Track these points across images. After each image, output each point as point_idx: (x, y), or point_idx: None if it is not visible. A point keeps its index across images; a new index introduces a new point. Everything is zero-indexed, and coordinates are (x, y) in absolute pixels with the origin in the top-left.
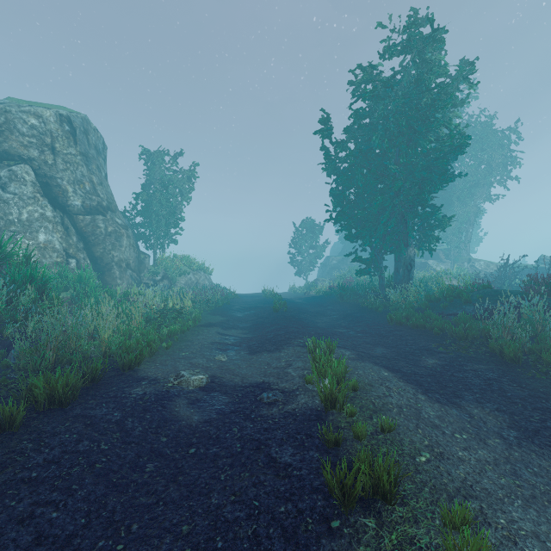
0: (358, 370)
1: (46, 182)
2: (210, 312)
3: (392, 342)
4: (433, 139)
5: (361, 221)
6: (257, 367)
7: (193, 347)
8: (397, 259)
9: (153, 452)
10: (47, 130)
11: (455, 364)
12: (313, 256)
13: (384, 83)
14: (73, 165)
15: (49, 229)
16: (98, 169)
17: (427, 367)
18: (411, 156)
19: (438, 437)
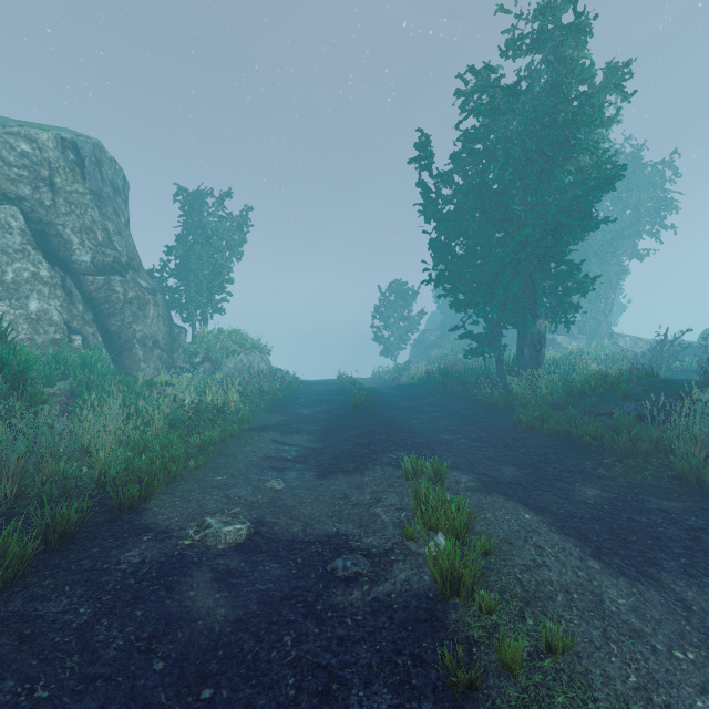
0: (485, 512)
1: (42, 229)
2: (265, 409)
3: (524, 457)
4: (573, 170)
5: (471, 284)
6: (329, 501)
7: (235, 466)
8: (521, 335)
9: (134, 699)
10: (44, 159)
11: (629, 498)
12: (405, 331)
13: (505, 92)
14: (80, 207)
15: (44, 294)
16: (115, 213)
17: (587, 502)
18: (541, 193)
19: (649, 662)
